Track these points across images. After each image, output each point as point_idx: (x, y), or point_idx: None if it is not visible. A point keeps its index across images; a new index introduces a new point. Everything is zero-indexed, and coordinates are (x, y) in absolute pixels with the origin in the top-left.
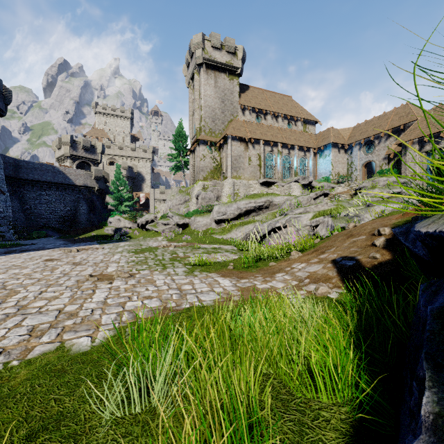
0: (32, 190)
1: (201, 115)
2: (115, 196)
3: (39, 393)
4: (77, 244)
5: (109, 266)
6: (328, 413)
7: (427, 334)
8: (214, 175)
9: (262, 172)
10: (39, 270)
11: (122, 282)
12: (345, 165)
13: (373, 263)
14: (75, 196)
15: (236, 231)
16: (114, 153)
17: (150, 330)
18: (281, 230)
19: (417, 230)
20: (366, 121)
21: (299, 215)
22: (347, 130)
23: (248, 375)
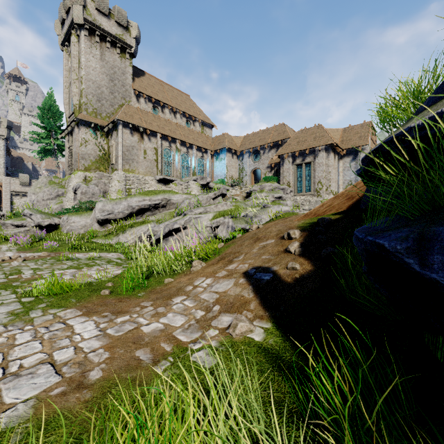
0: None
1: (81, 89)
2: None
3: None
4: None
5: None
6: None
7: None
8: (100, 165)
9: (159, 168)
10: None
11: None
12: (238, 170)
13: (294, 276)
14: None
15: (126, 233)
16: None
17: None
18: (180, 232)
19: None
20: (254, 133)
21: (199, 215)
22: (239, 138)
23: None
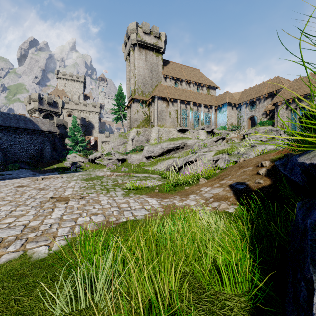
0: (8, 134)
1: (135, 81)
2: (72, 139)
3: (2, 295)
4: (42, 174)
5: (66, 190)
6: (231, 303)
7: (310, 242)
8: (145, 124)
9: (179, 122)
10: (11, 194)
11: (75, 202)
12: (236, 118)
13: (258, 186)
14: (41, 139)
15: (160, 164)
16: (71, 107)
17: (95, 239)
18: (192, 163)
19: (301, 162)
20: (250, 88)
21: (205, 153)
22: (237, 93)
23: (170, 274)
